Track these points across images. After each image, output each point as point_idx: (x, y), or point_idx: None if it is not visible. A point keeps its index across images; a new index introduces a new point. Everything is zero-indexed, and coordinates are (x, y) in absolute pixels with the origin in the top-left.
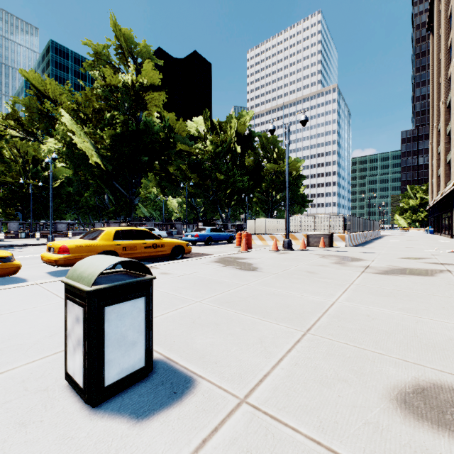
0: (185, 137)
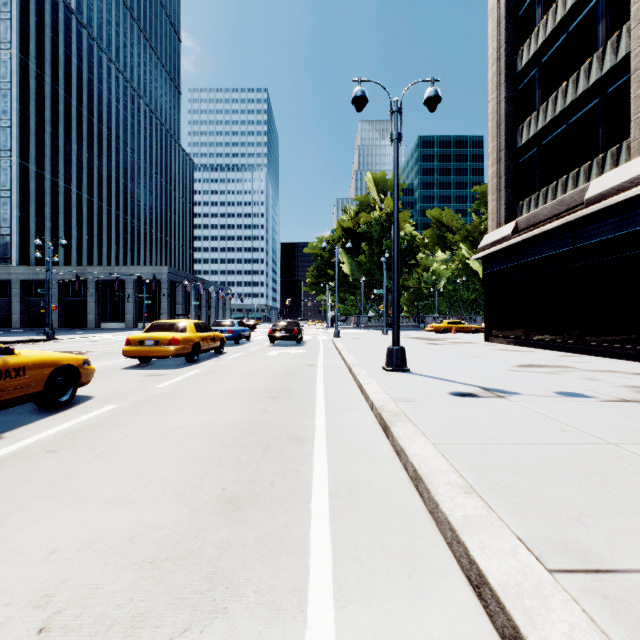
0: None
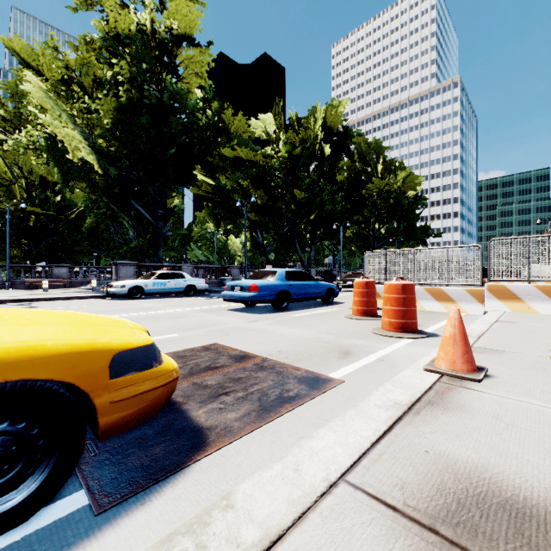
0: (247, 140)
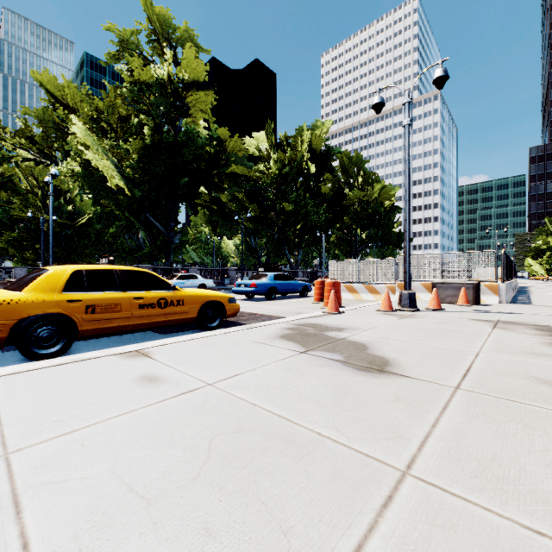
0: (242, 157)
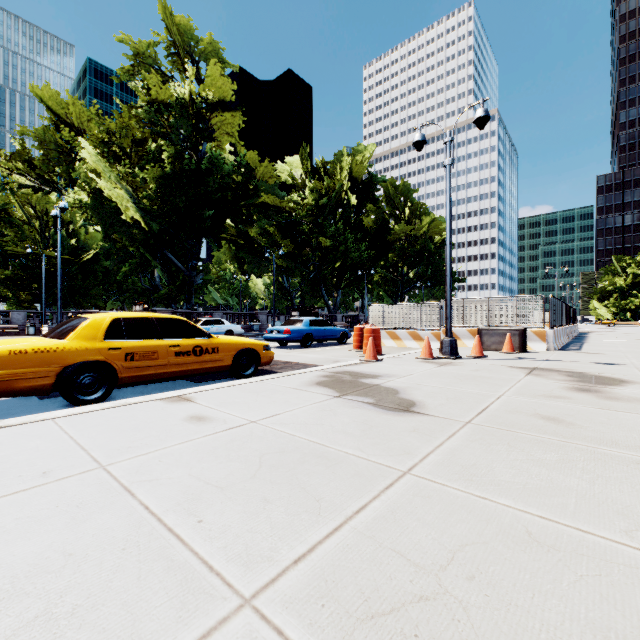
0: (273, 185)
